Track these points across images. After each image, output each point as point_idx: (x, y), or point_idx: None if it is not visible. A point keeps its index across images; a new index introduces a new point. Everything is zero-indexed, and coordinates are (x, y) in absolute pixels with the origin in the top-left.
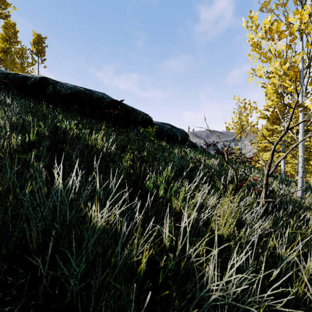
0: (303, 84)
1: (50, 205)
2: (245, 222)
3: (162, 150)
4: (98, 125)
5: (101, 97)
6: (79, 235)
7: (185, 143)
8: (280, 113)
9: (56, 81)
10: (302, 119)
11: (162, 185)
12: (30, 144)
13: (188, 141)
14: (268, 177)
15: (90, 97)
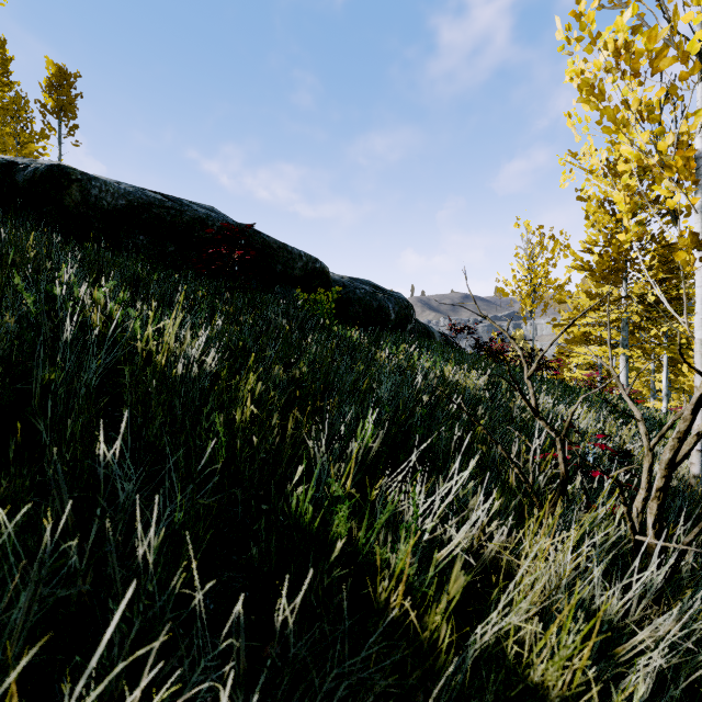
0: None
1: None
2: (608, 617)
3: (351, 351)
4: (189, 287)
5: (204, 216)
6: None
7: (407, 326)
8: (618, 259)
9: (90, 175)
10: None
11: (343, 506)
12: None
13: (413, 321)
14: (672, 471)
15: (176, 216)
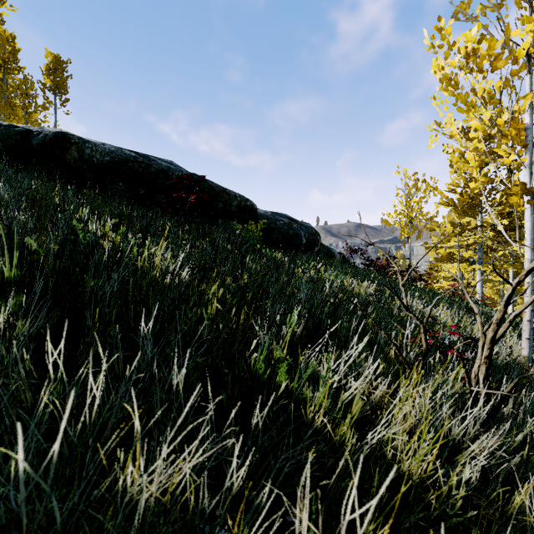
0: (533, 152)
1: (28, 457)
2: (451, 437)
3: (276, 267)
4: (159, 221)
5: (166, 168)
6: (107, 487)
7: (314, 248)
8: (474, 197)
9: (85, 139)
10: (531, 215)
11: (284, 364)
12: (4, 285)
13: (319, 244)
14: (493, 345)
15: (146, 168)
